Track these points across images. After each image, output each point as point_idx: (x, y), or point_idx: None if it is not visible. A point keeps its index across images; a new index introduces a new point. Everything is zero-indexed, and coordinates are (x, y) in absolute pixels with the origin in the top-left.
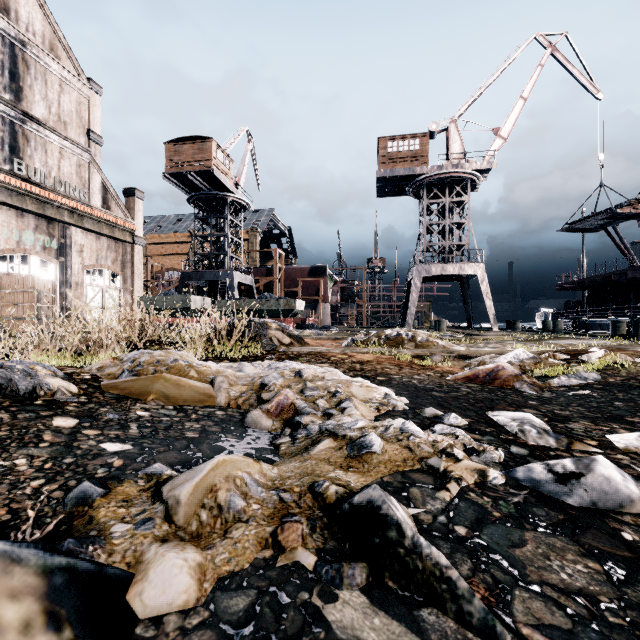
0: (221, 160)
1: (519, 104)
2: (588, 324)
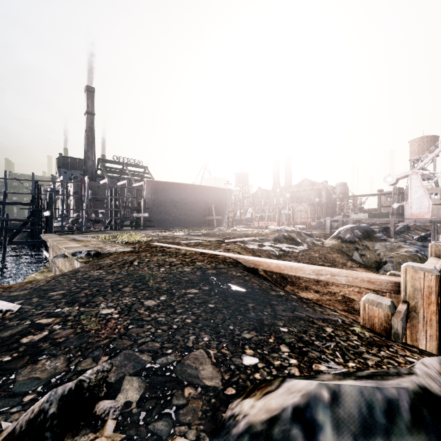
0: None
1: None
2: None
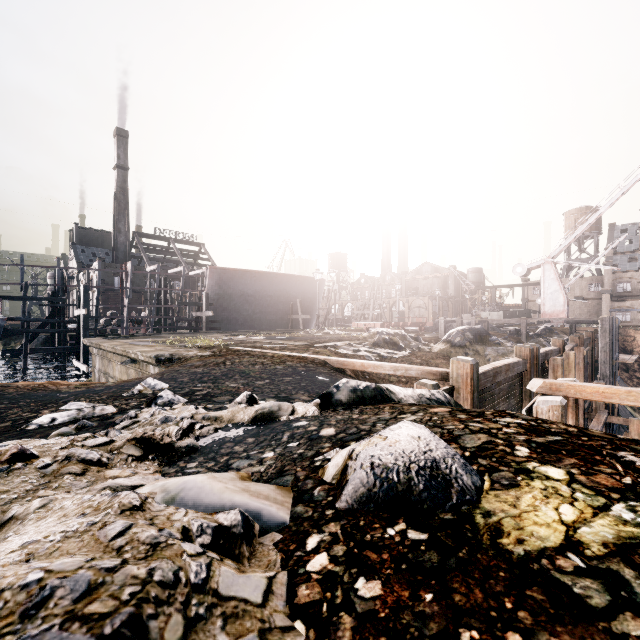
0: None
1: None
2: None
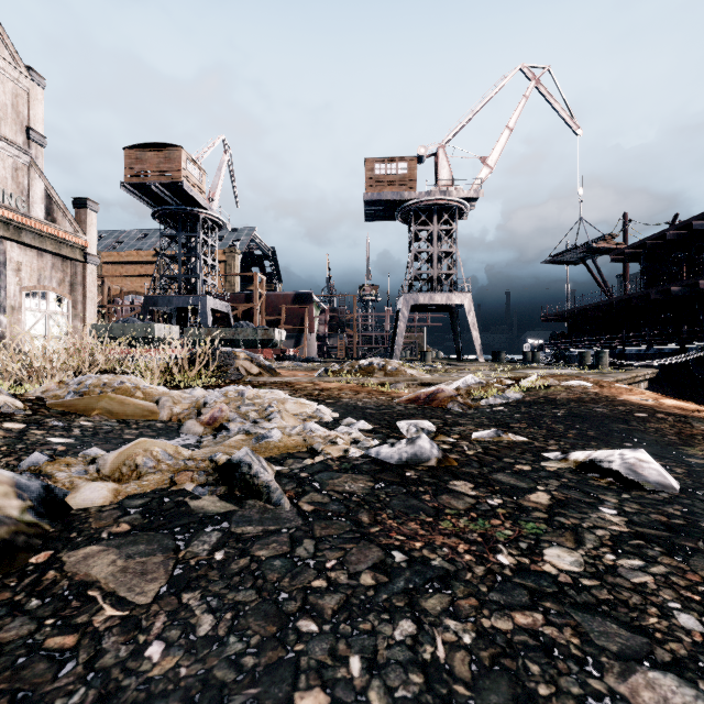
0: (192, 172)
1: (505, 134)
2: (567, 355)
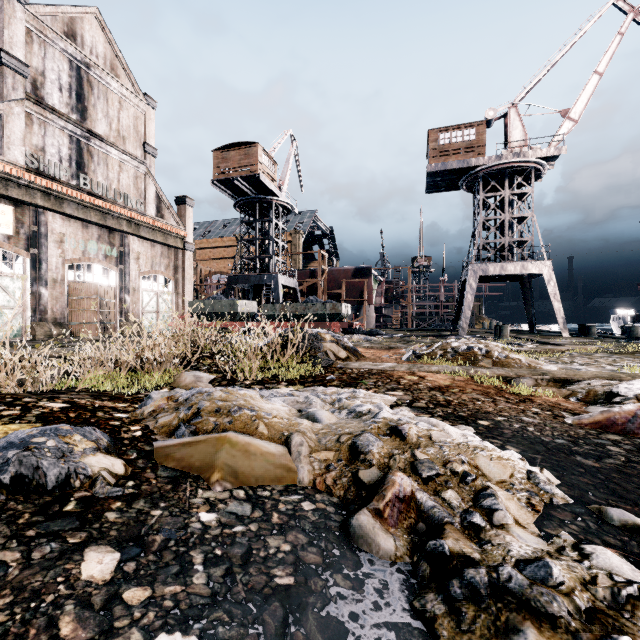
0: (266, 164)
1: (593, 80)
2: None
